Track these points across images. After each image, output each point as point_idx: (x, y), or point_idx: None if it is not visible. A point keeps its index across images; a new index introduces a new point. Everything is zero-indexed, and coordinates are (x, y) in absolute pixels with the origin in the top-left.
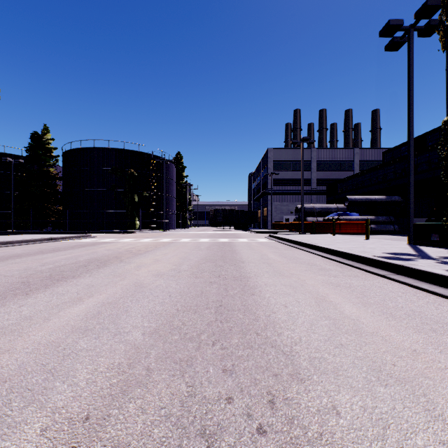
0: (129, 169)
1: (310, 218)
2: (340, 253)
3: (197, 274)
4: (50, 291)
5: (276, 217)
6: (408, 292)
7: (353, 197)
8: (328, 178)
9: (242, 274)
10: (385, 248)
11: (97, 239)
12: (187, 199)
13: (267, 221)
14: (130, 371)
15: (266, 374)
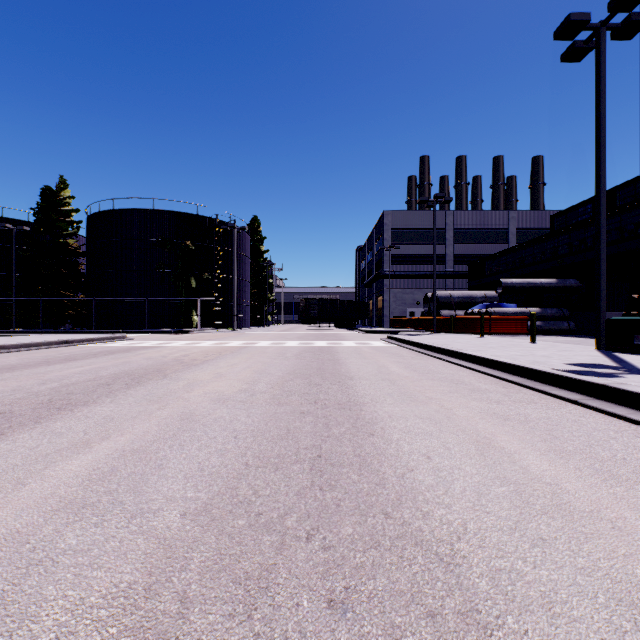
0: (184, 240)
1: (446, 312)
2: (499, 363)
3: (281, 398)
4: (42, 429)
5: (395, 310)
6: (624, 430)
7: (509, 281)
8: (471, 254)
9: (351, 398)
10: (565, 356)
11: (135, 341)
12: (268, 284)
13: (383, 316)
14: (148, 604)
15: (412, 611)
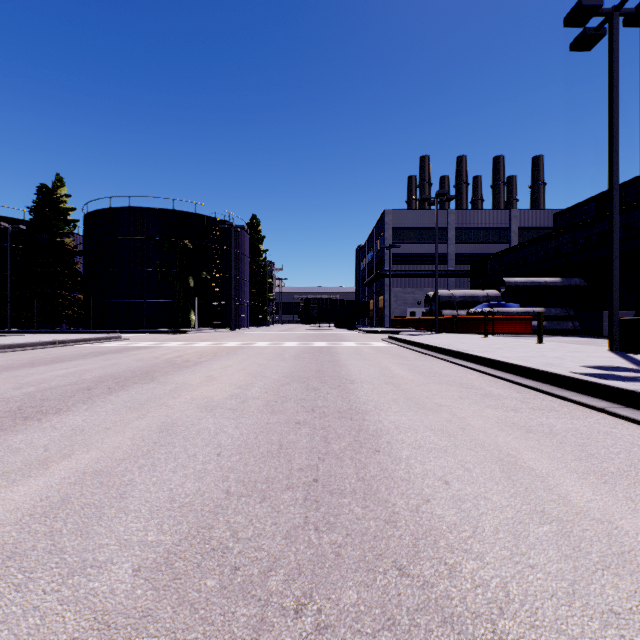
0: (181, 239)
1: (447, 311)
2: (510, 366)
3: (275, 404)
4: None
5: (396, 310)
6: None
7: (512, 280)
8: (473, 253)
9: (353, 404)
10: (579, 357)
11: (129, 342)
12: (267, 283)
13: (384, 316)
14: None
15: None
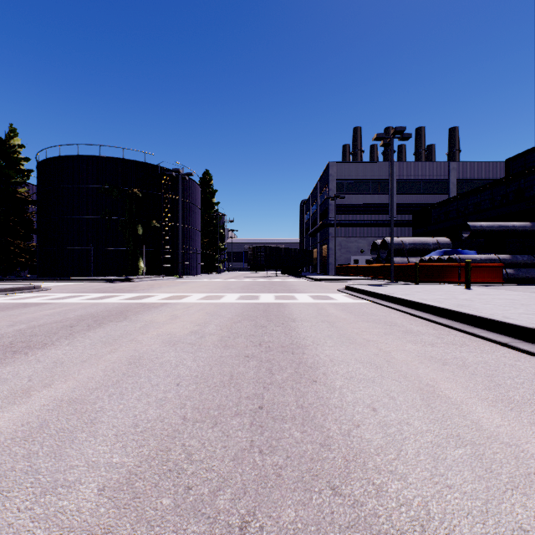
0: (131, 187)
1: (398, 259)
2: None
3: None
4: None
5: (340, 258)
6: None
7: (477, 224)
8: (413, 204)
9: None
10: None
11: (37, 294)
12: (218, 233)
13: (328, 263)
14: None
15: None
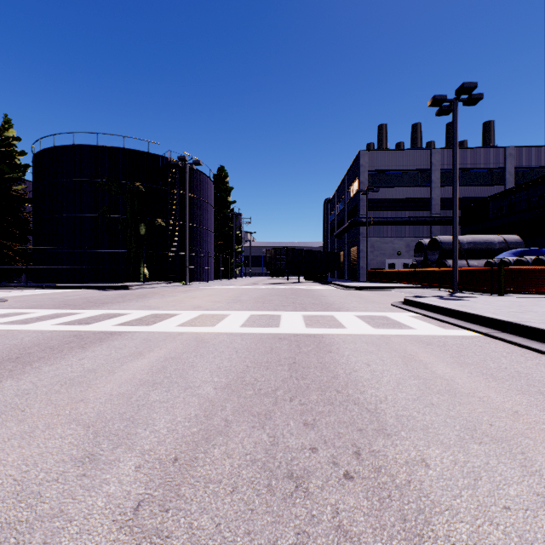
0: (132, 181)
1: None
2: None
3: None
4: None
5: (372, 261)
6: None
7: None
8: (460, 198)
9: None
10: None
11: None
12: (234, 235)
13: (359, 268)
14: None
15: None
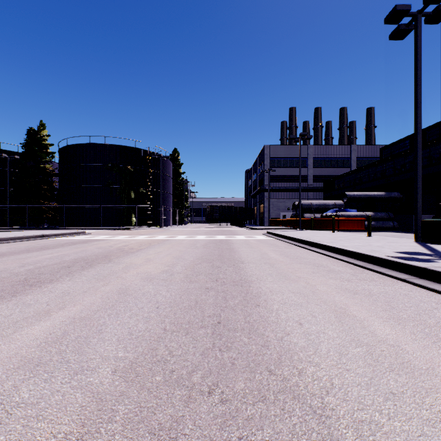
0: (126, 165)
1: (307, 215)
2: (347, 252)
3: (192, 277)
4: (16, 301)
5: (272, 213)
6: None
7: (351, 193)
8: (325, 175)
9: (242, 277)
10: (394, 246)
11: (91, 235)
12: (184, 195)
13: (264, 218)
14: None
15: None
